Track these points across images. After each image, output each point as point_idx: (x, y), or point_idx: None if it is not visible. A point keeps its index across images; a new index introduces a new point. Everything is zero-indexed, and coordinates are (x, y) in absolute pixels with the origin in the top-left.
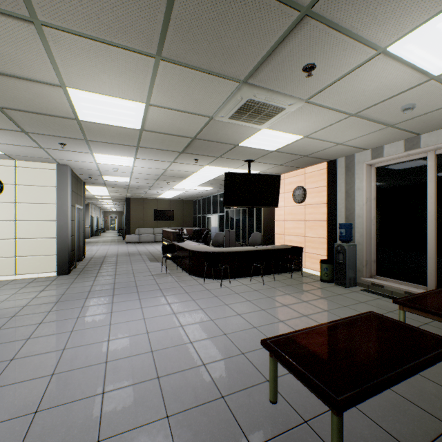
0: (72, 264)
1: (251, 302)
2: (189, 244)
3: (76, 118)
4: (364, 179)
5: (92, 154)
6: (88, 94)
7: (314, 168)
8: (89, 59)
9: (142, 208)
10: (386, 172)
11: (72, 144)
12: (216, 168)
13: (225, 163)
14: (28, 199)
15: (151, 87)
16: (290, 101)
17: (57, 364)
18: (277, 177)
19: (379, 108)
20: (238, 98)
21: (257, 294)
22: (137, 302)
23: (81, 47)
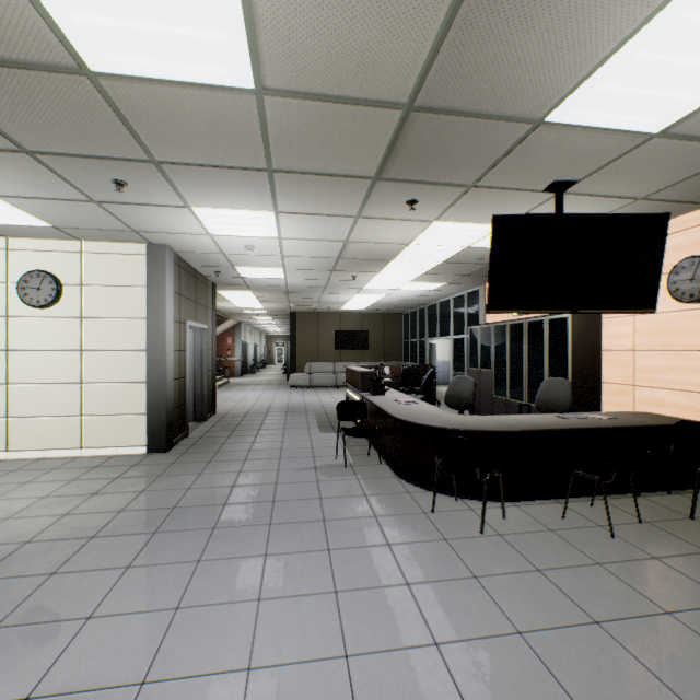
0: (178, 430)
1: (607, 632)
2: (395, 399)
3: (82, 67)
4: None
5: (190, 210)
6: None
7: None
8: None
9: (315, 329)
10: None
11: (137, 182)
12: (458, 226)
13: (484, 207)
14: (101, 312)
15: None
16: None
17: None
18: (655, 220)
19: None
20: None
21: (614, 587)
22: (255, 567)
23: None
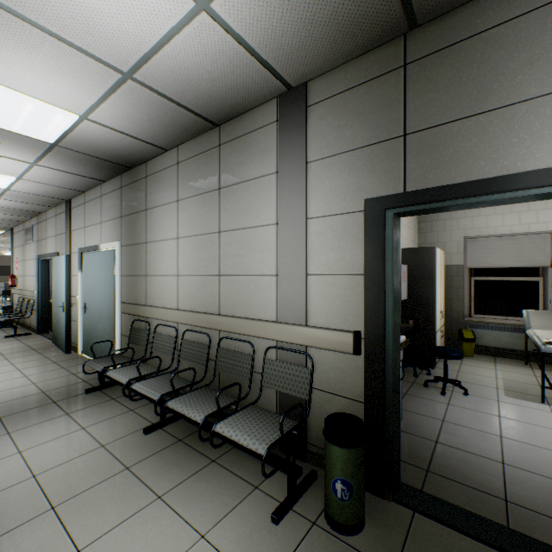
0: None
1: None
2: None
3: None
4: None
5: None
6: None
7: None
8: None
9: None
10: None
11: None
12: None
13: None
14: None
15: None
16: None
17: None
18: None
19: None
20: None
21: None
22: None
23: None
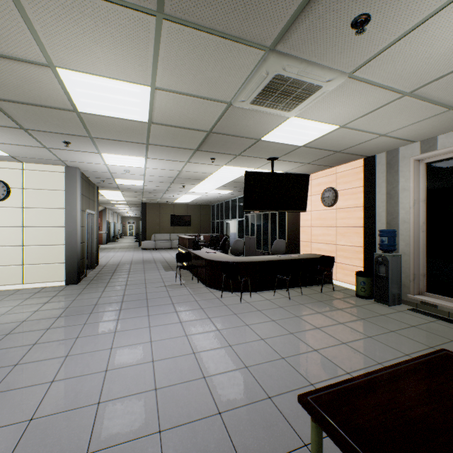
0: (82, 272)
1: (276, 322)
2: (206, 252)
3: (75, 109)
4: (412, 177)
5: (100, 154)
6: (82, 77)
7: (347, 167)
8: (74, 22)
9: (158, 214)
10: (440, 168)
11: (76, 143)
12: (235, 168)
13: (245, 162)
14: (36, 204)
15: (155, 62)
16: (329, 75)
17: (40, 404)
18: (305, 176)
19: (444, 83)
20: (263, 73)
21: (283, 312)
22: (145, 319)
23: (61, 4)
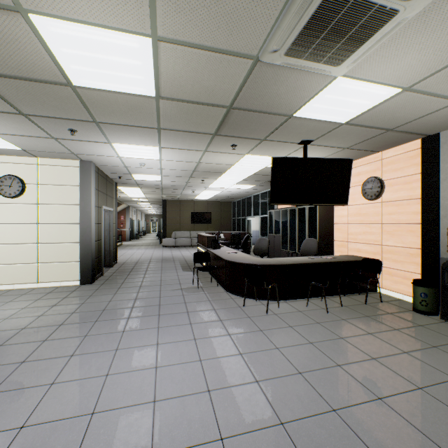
0: (97, 271)
1: (314, 346)
2: (226, 251)
3: (69, 83)
4: None
5: (110, 144)
6: (62, 26)
7: (397, 151)
8: None
9: (178, 211)
10: None
11: (83, 130)
12: (259, 157)
13: (271, 149)
14: (50, 200)
15: None
16: None
17: None
18: (346, 161)
19: None
20: None
21: (322, 331)
22: (153, 332)
23: None
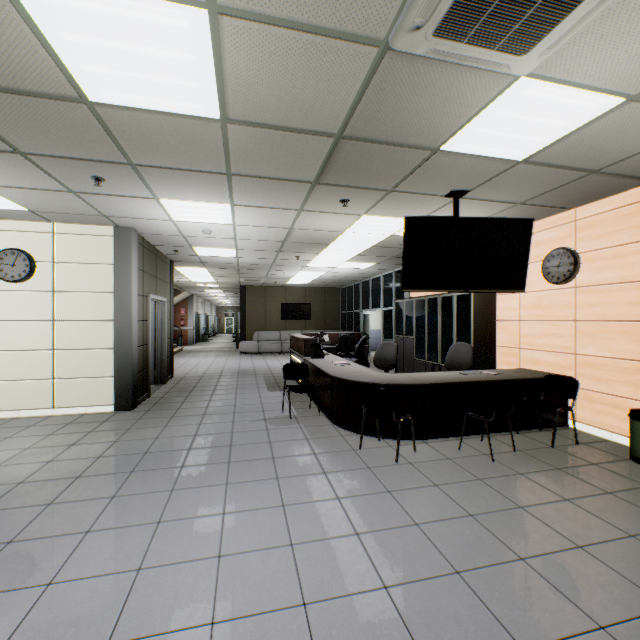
0: (142, 391)
1: (477, 521)
2: (332, 362)
3: (82, 98)
4: None
5: (157, 201)
6: None
7: (602, 206)
8: None
9: (263, 301)
10: None
11: (113, 179)
12: (383, 219)
13: (402, 206)
14: (72, 286)
15: None
16: None
17: None
18: (523, 223)
19: None
20: None
21: (487, 493)
22: (219, 492)
23: None
